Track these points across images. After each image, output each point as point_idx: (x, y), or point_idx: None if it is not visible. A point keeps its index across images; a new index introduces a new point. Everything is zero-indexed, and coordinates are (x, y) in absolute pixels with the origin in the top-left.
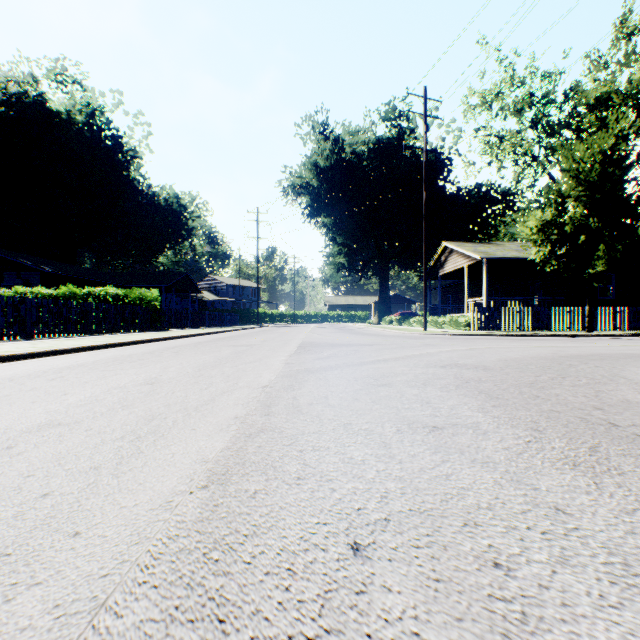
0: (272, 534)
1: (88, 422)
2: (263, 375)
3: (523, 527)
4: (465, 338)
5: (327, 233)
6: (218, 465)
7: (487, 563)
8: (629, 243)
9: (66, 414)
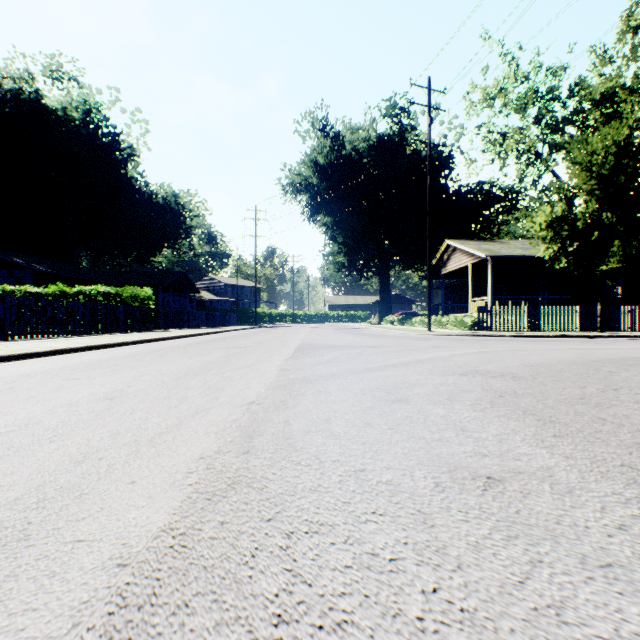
0: None
1: None
2: (251, 386)
3: None
4: (473, 339)
5: (327, 232)
6: (139, 577)
7: None
8: None
9: None
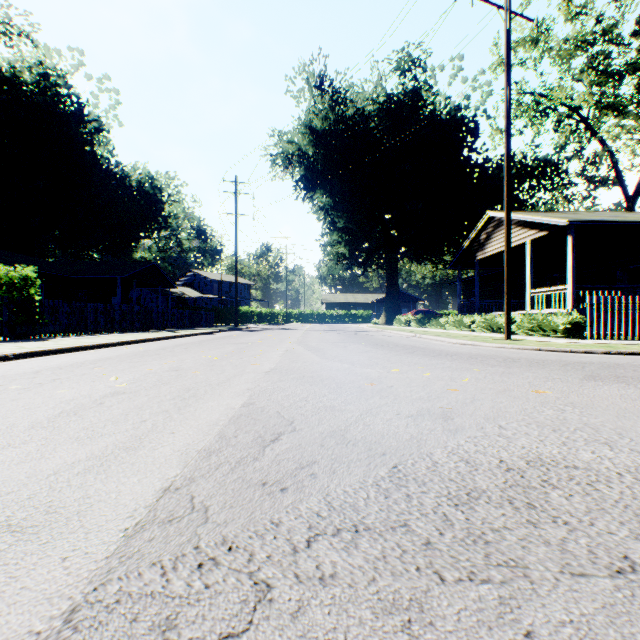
0: None
1: None
2: None
3: None
4: None
5: (325, 218)
6: None
7: None
8: None
9: None
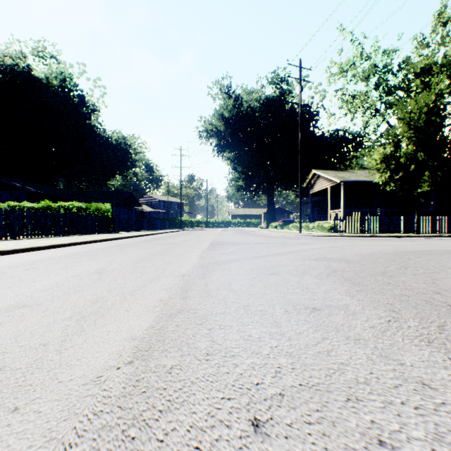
0: (183, 410)
1: (46, 304)
2: (183, 266)
3: (398, 402)
4: (329, 238)
5: (230, 164)
6: (143, 342)
7: (372, 441)
8: (446, 170)
9: (31, 297)
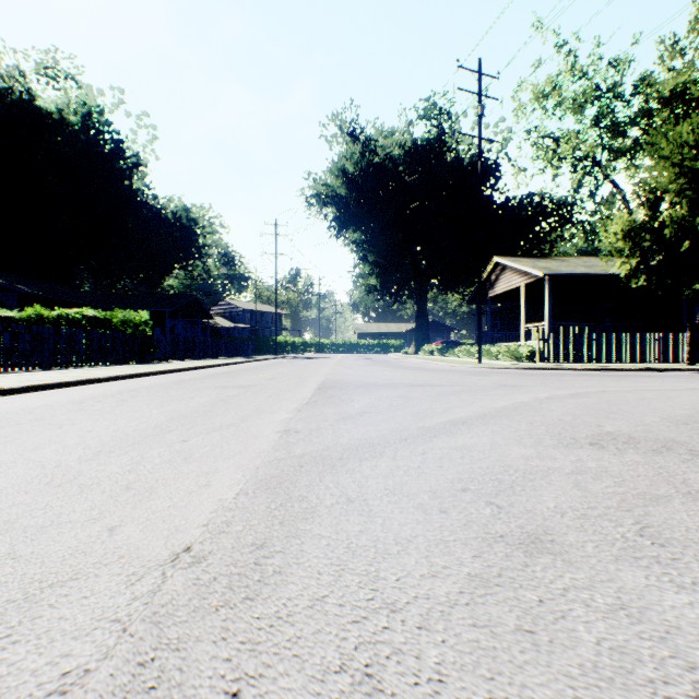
0: None
1: None
2: (214, 480)
3: None
4: (542, 374)
5: (357, 251)
6: None
7: None
8: None
9: None
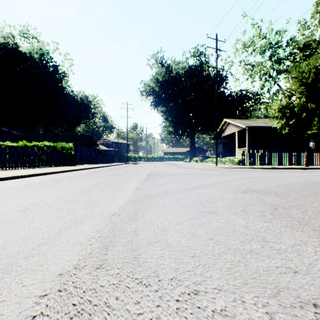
0: None
1: None
2: (117, 200)
3: None
4: (241, 170)
5: (163, 115)
6: None
7: None
8: None
9: None
